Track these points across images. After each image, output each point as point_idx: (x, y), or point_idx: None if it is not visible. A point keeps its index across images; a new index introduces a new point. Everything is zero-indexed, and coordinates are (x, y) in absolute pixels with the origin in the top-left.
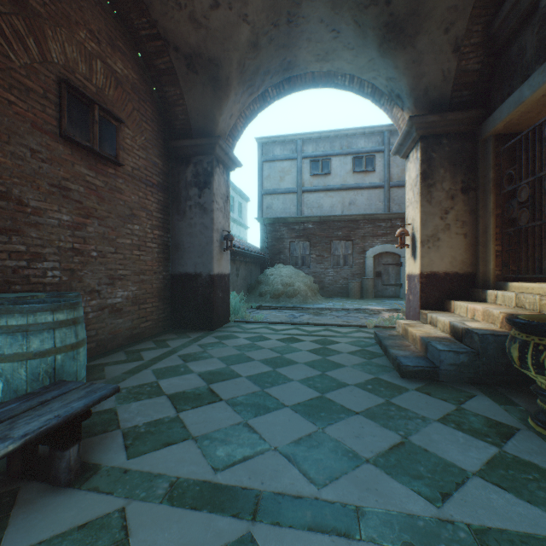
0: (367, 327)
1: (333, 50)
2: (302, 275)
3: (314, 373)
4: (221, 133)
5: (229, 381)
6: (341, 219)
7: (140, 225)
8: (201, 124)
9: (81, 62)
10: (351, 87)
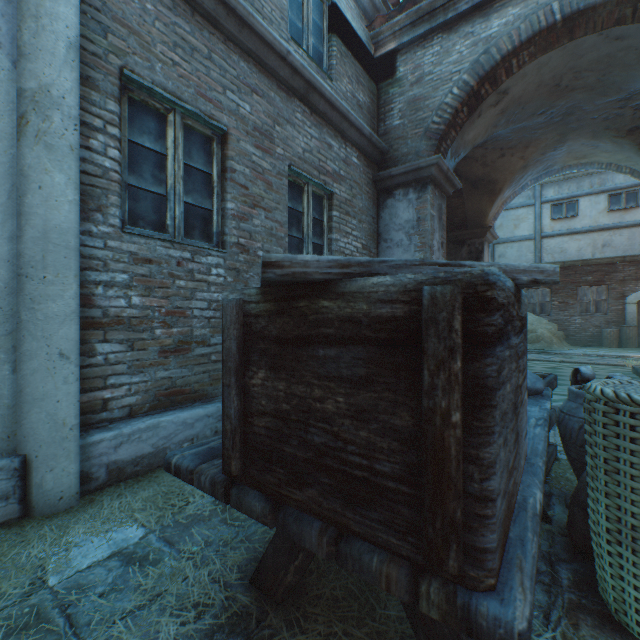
0: (624, 366)
1: (590, 154)
2: (544, 322)
3: None
4: (488, 221)
5: None
6: (591, 263)
7: None
8: (475, 218)
9: None
10: (607, 168)
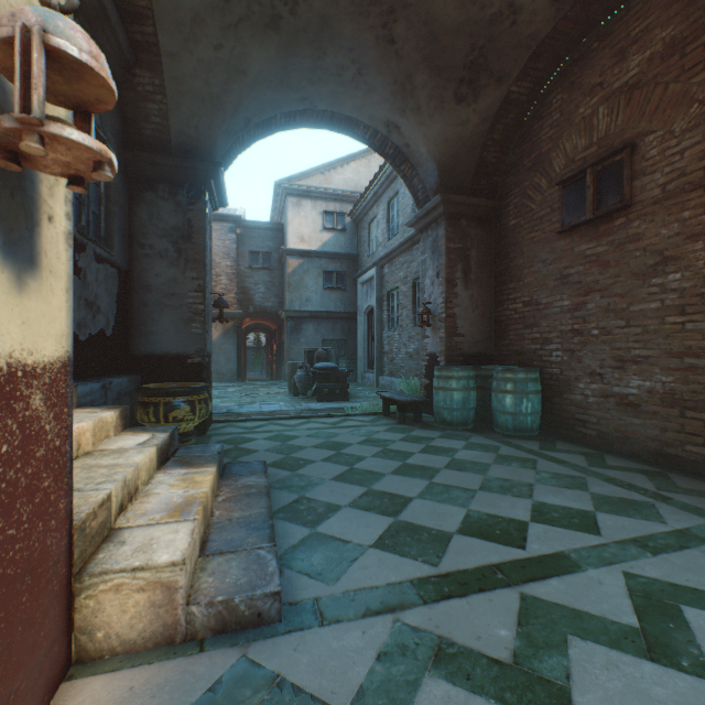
0: None
1: None
2: None
3: (360, 464)
4: None
5: (419, 448)
6: None
7: (684, 270)
8: None
9: (580, 140)
10: None
